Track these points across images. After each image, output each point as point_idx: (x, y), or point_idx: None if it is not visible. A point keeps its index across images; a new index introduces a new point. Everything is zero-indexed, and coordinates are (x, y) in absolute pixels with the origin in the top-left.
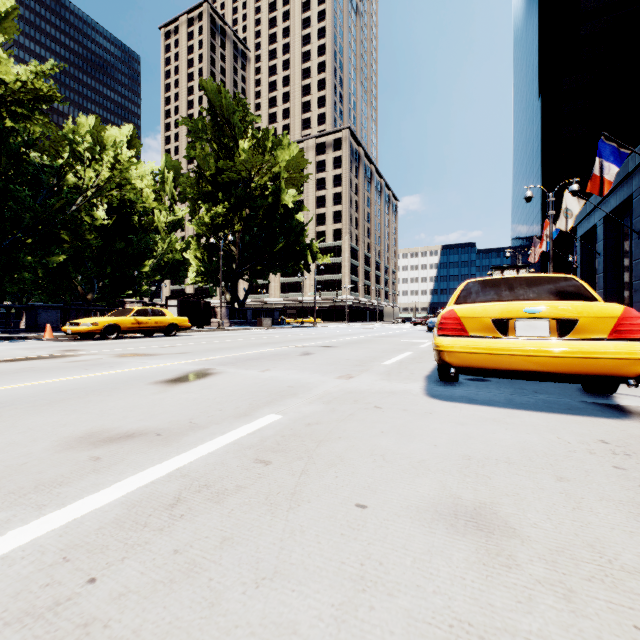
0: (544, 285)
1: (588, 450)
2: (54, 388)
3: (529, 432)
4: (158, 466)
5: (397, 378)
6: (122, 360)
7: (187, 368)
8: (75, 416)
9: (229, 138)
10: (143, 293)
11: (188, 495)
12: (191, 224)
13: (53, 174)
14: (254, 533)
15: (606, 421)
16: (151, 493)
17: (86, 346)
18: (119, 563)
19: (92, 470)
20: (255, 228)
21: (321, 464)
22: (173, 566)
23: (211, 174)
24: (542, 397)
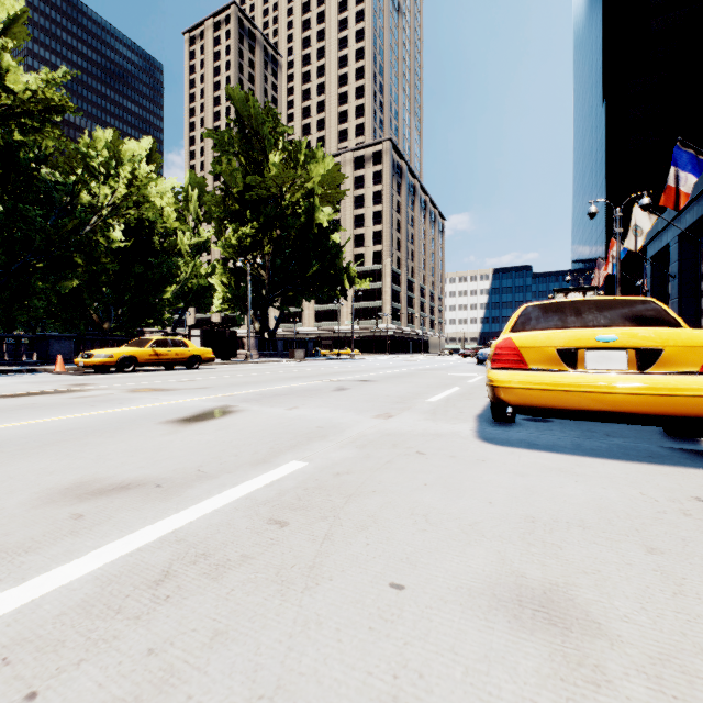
0: (617, 309)
1: (681, 510)
2: (51, 428)
3: (605, 486)
4: (150, 527)
5: (443, 418)
6: (134, 396)
7: (205, 405)
8: (66, 462)
9: (258, 151)
10: (164, 322)
11: (180, 568)
12: (216, 246)
13: (66, 192)
14: (256, 625)
15: (698, 472)
16: (135, 564)
17: (98, 380)
18: (73, 668)
19: (70, 532)
20: (287, 250)
21: (349, 526)
22: (143, 675)
23: (238, 191)
24: (616, 441)
